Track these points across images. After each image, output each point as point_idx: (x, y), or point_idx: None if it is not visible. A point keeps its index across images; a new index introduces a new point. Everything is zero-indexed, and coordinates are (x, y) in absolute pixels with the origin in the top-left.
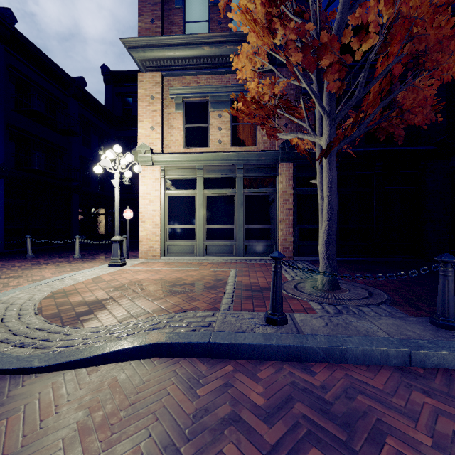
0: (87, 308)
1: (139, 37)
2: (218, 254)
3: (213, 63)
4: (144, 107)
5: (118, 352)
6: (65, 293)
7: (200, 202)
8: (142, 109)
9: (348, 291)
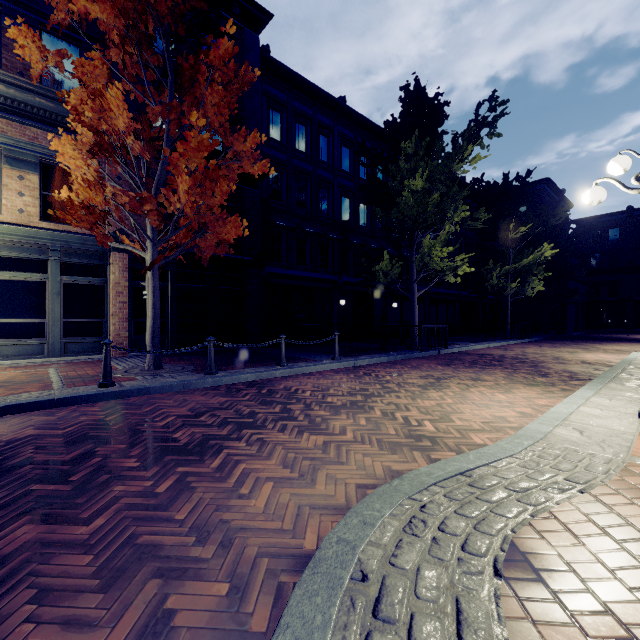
0: None
1: None
2: (19, 356)
3: (10, 105)
4: None
5: None
6: None
7: None
8: None
9: (169, 369)
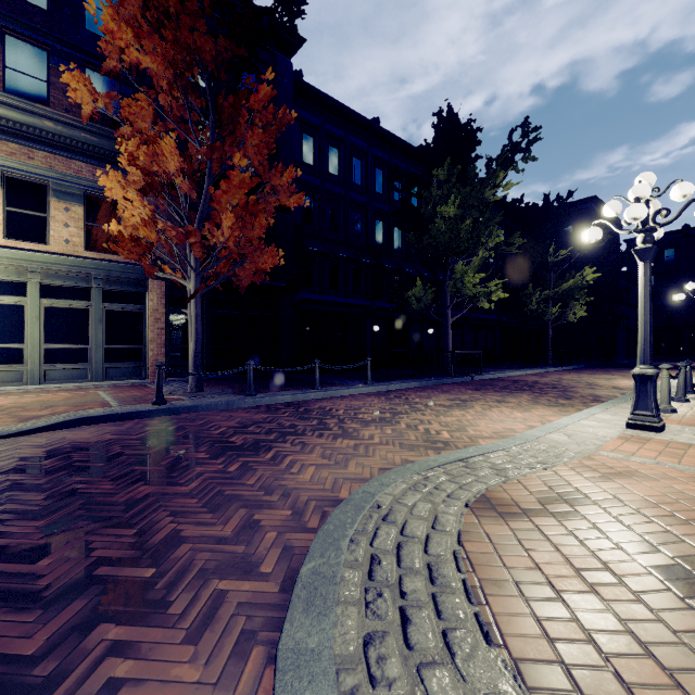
0: None
1: None
2: (65, 380)
3: (57, 141)
4: None
5: (57, 424)
6: None
7: (34, 315)
8: None
9: (209, 391)
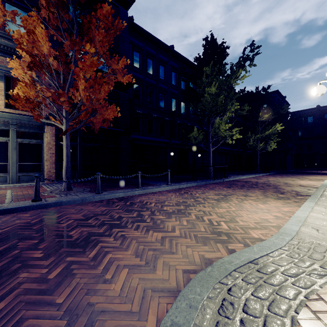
0: None
1: None
2: None
3: None
4: None
5: None
6: None
7: None
8: None
9: (75, 190)
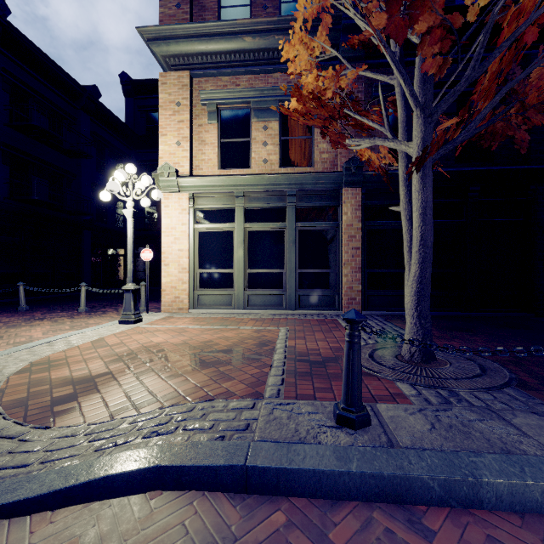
0: (72, 390)
1: (161, 25)
2: (263, 306)
3: (257, 59)
4: (168, 117)
5: (90, 485)
6: (50, 364)
7: (239, 240)
8: (165, 120)
9: (448, 363)
